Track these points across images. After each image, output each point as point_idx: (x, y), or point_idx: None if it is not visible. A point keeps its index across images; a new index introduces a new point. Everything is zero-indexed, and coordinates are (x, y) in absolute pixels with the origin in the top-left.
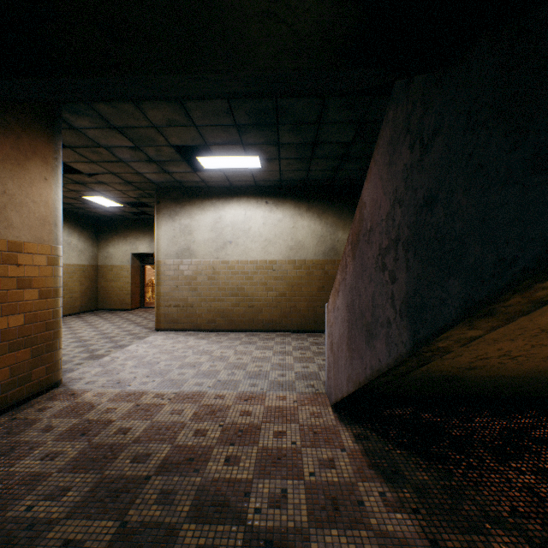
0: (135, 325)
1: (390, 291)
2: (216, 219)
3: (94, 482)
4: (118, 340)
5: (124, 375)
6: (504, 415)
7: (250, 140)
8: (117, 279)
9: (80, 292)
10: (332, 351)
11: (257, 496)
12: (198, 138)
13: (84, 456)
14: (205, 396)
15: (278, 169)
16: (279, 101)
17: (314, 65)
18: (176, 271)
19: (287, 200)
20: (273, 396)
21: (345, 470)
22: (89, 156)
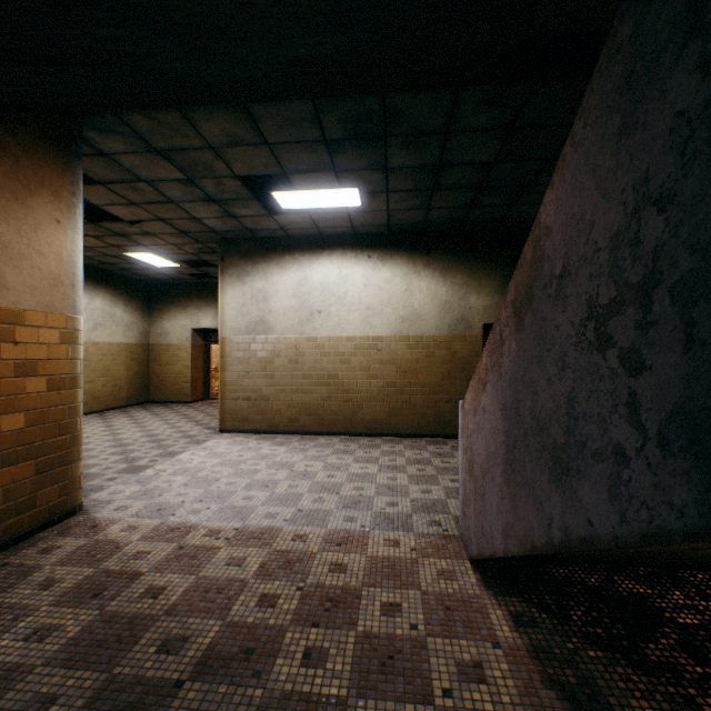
0: (194, 424)
1: (626, 391)
2: (299, 281)
3: (95, 688)
4: (169, 445)
5: (169, 498)
6: None
7: (346, 164)
8: (174, 362)
9: (127, 379)
10: (472, 476)
11: None
12: (272, 163)
13: (88, 637)
14: (278, 536)
15: (386, 207)
16: (388, 98)
17: None
18: (247, 351)
19: (397, 253)
20: (379, 538)
21: (503, 688)
22: (128, 195)
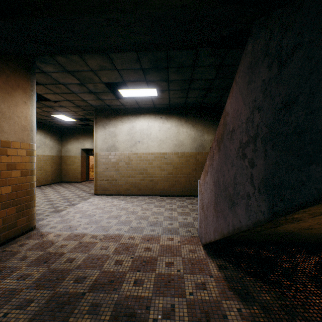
0: (82, 191)
1: (250, 173)
2: (130, 128)
3: (49, 296)
4: (72, 200)
5: (73, 223)
6: (316, 253)
7: (151, 78)
8: (73, 164)
9: (51, 171)
10: (203, 210)
11: (154, 309)
12: (119, 77)
13: (44, 278)
14: (122, 237)
15: (168, 96)
16: (169, 52)
17: (197, 1)
18: (107, 159)
19: (173, 116)
20: (165, 237)
21: (213, 291)
22: (54, 90)
